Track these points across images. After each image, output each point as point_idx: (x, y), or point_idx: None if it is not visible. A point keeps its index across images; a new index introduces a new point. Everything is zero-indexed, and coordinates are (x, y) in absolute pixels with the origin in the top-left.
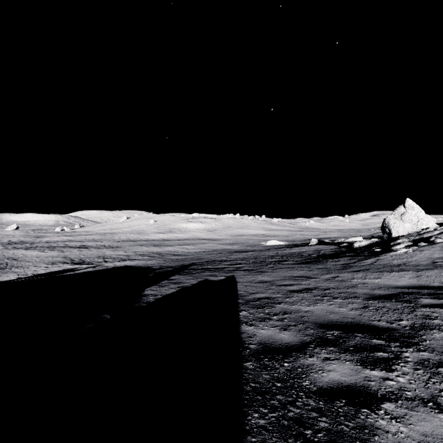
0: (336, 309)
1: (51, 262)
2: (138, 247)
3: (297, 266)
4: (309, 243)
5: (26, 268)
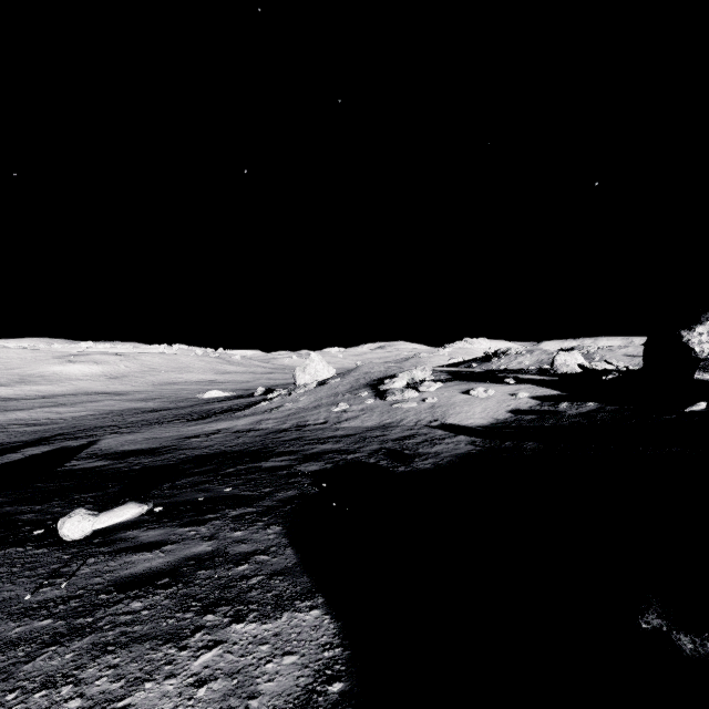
0: (142, 447)
1: None
2: None
3: (178, 424)
4: (254, 394)
5: None
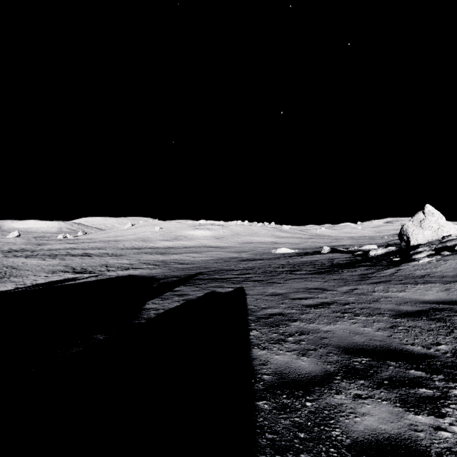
0: (360, 329)
1: (52, 271)
2: (143, 255)
3: (311, 277)
4: (321, 252)
5: (25, 278)
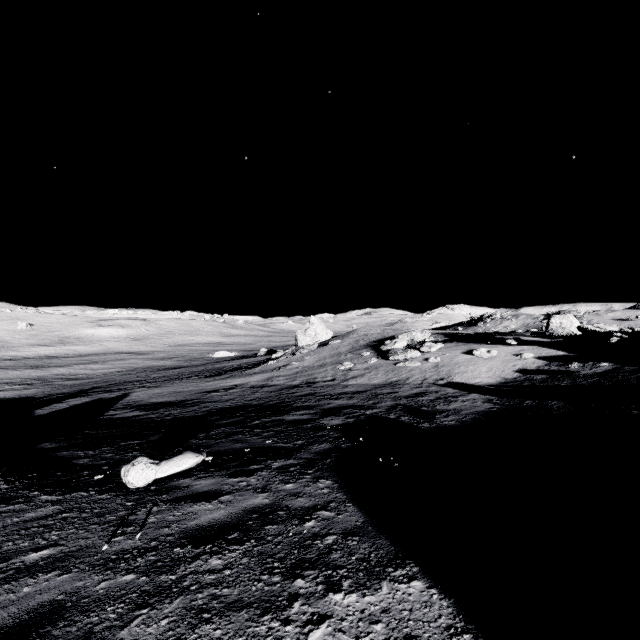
0: (169, 399)
1: None
2: None
3: (196, 380)
4: (258, 354)
5: None
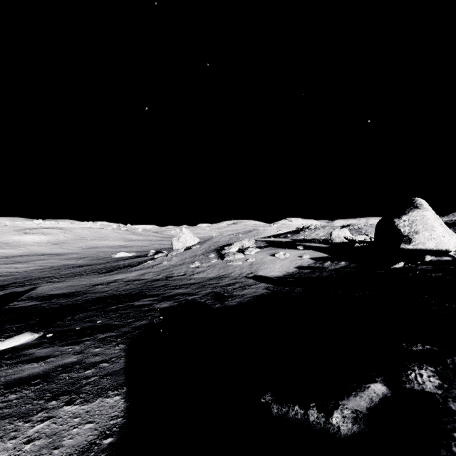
0: (63, 292)
1: None
2: None
3: (92, 276)
4: (148, 255)
5: None
